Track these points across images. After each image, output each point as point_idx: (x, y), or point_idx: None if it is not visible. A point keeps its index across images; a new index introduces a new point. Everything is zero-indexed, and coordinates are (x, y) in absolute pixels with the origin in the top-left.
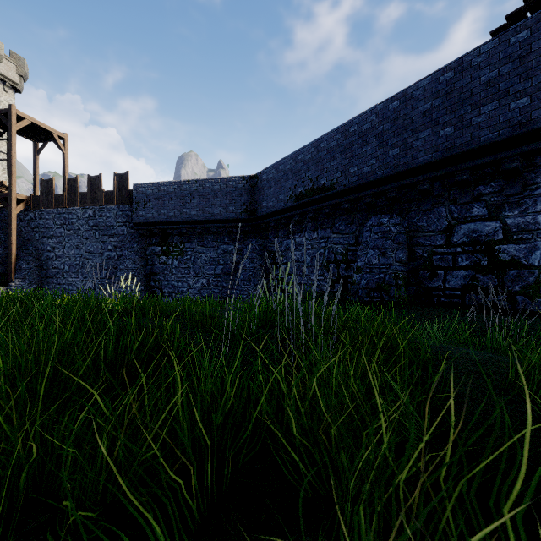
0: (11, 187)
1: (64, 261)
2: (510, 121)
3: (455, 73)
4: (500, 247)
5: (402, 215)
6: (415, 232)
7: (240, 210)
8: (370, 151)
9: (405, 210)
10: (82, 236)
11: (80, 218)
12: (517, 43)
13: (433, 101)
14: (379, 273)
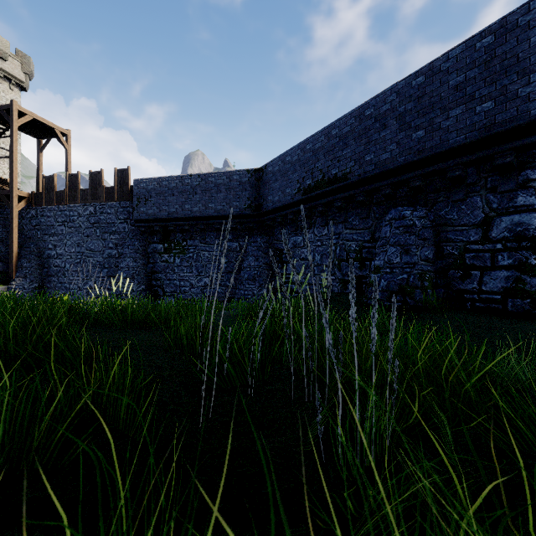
0: (12, 184)
1: (65, 259)
2: None
3: (496, 36)
4: None
5: (427, 207)
6: (443, 226)
7: (244, 205)
8: (389, 135)
9: (430, 202)
10: (83, 233)
11: (81, 215)
12: None
13: (467, 72)
14: (401, 273)
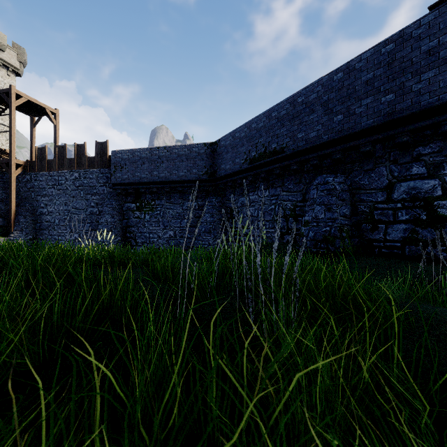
0: (11, 154)
1: (55, 216)
2: None
3: (396, 44)
4: (438, 202)
5: (346, 174)
6: (357, 189)
7: (202, 172)
8: (316, 118)
9: (348, 170)
10: (69, 194)
11: (68, 180)
12: None
13: (375, 71)
14: (325, 226)
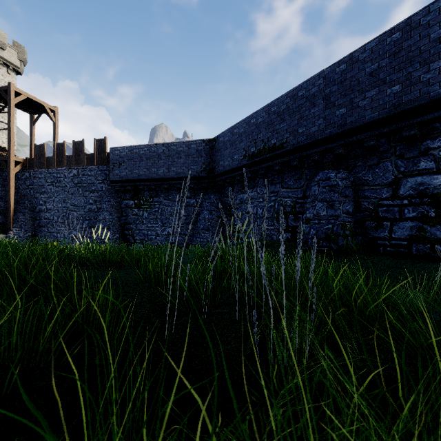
0: (10, 151)
1: (53, 213)
2: None
3: (403, 33)
4: None
5: (348, 170)
6: (361, 185)
7: (200, 168)
8: (318, 112)
9: (351, 166)
10: (68, 192)
11: (67, 177)
12: None
13: (380, 61)
14: (327, 224)
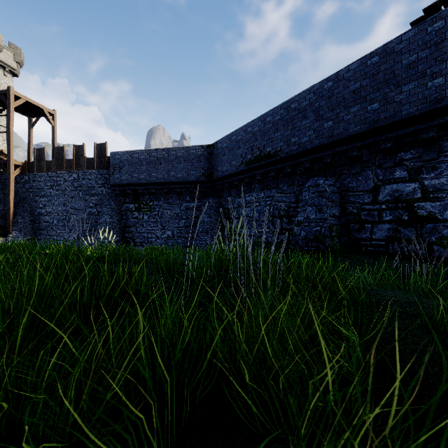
0: (9, 154)
1: (53, 216)
2: (428, 97)
3: (380, 57)
4: (418, 204)
5: (335, 177)
6: (346, 191)
7: (199, 173)
8: (308, 124)
9: (338, 174)
10: (68, 195)
11: (67, 180)
12: (434, 32)
13: (361, 81)
14: (316, 226)
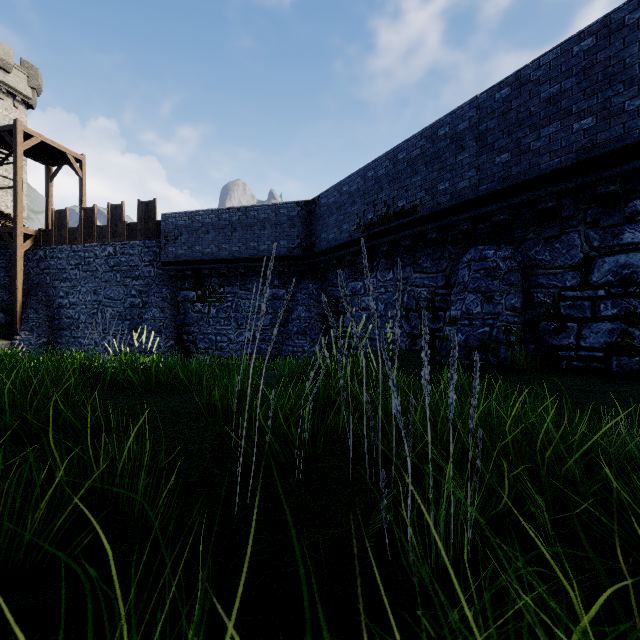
0: (16, 219)
1: (79, 309)
2: None
3: (597, 38)
4: None
5: (514, 245)
6: (533, 268)
7: (293, 244)
8: (468, 160)
9: (518, 239)
10: (100, 278)
11: (98, 257)
12: None
13: (562, 82)
14: (482, 326)
